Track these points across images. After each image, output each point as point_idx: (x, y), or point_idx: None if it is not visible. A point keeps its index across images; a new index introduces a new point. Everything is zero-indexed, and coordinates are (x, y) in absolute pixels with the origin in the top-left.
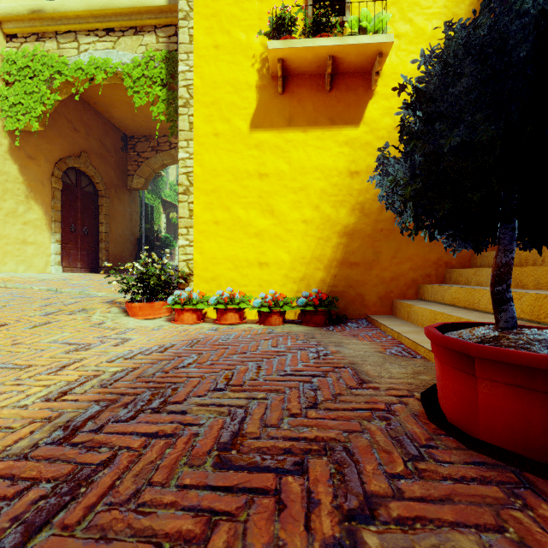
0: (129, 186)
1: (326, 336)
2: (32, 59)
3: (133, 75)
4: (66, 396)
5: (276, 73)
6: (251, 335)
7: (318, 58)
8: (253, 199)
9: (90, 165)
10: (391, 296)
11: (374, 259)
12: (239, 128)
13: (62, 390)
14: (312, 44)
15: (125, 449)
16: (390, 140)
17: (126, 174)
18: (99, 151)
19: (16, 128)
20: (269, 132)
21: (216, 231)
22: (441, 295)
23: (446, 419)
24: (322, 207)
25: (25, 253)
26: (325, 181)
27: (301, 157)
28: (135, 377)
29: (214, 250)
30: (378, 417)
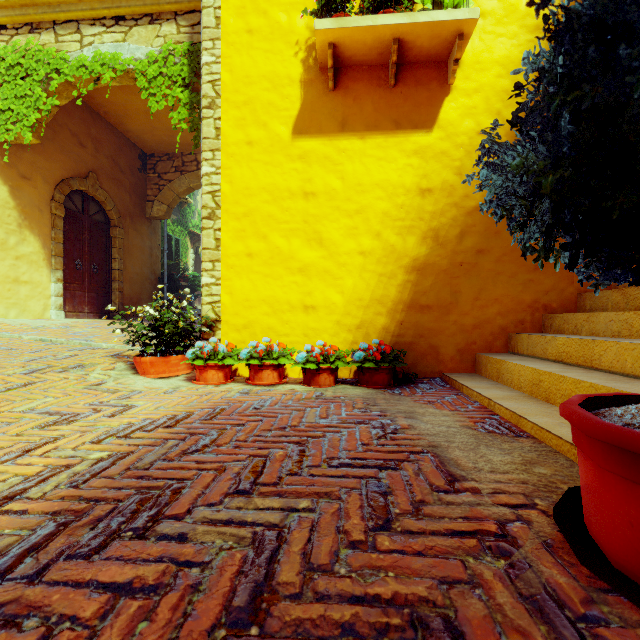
0: (149, 214)
1: (392, 402)
2: (25, 55)
3: (148, 74)
4: (12, 503)
5: (325, 63)
6: (293, 400)
7: (380, 42)
8: (297, 225)
9: (100, 188)
10: (474, 349)
11: (451, 300)
12: (278, 135)
13: (9, 493)
14: (373, 23)
15: (68, 621)
16: (471, 149)
17: (144, 199)
18: (111, 172)
19: (6, 140)
20: (316, 139)
21: (249, 266)
22: (542, 348)
23: (606, 558)
24: (384, 235)
25: (17, 295)
26: (389, 202)
27: (358, 170)
28: (124, 468)
29: (247, 290)
30: (491, 549)
